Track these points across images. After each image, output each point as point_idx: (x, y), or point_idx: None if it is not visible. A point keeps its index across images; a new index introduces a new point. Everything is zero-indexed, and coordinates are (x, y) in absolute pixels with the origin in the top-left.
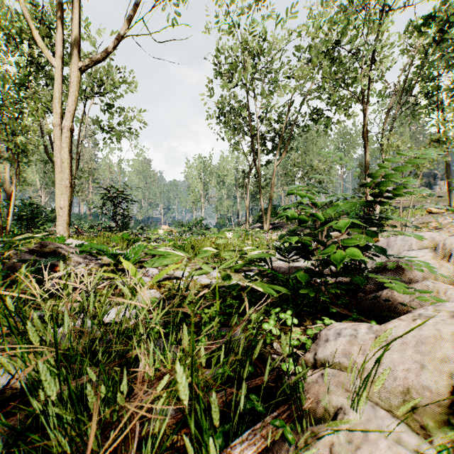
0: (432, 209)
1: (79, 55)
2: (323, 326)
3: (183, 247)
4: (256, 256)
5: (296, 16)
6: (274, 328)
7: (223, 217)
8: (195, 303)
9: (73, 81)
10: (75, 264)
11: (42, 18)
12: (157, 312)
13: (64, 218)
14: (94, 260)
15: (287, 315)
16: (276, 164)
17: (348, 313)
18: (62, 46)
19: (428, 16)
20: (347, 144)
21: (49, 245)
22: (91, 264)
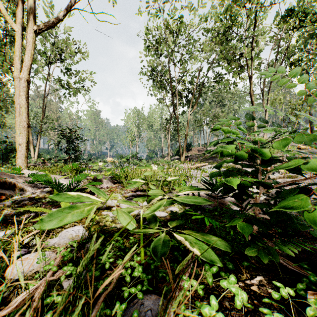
0: (301, 146)
1: (34, 21)
2: (264, 281)
3: (119, 175)
4: (186, 198)
5: (205, 3)
6: (218, 313)
7: (152, 151)
8: (119, 242)
9: (29, 42)
10: (23, 193)
11: (14, 1)
12: (68, 268)
13: (22, 153)
14: (42, 188)
15: (232, 286)
16: (190, 113)
17: (297, 268)
18: (22, 15)
19: (301, 5)
20: (239, 100)
21: (1, 176)
22: (37, 192)
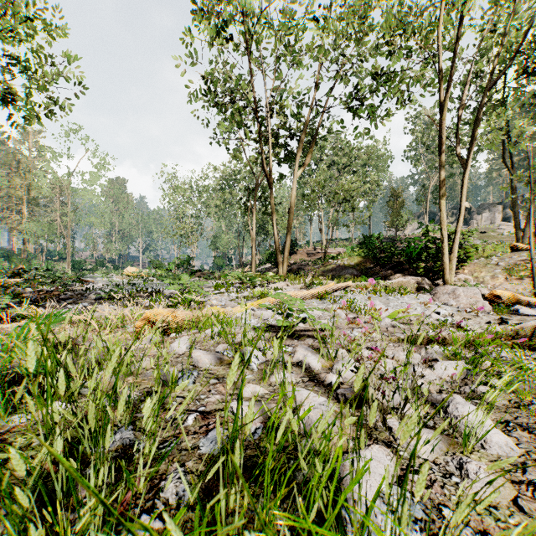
0: (517, 245)
1: None
2: None
3: None
4: None
5: None
6: None
7: (222, 255)
8: None
9: None
10: None
11: None
12: None
13: None
14: None
15: None
16: (298, 172)
17: None
18: None
19: None
20: (376, 167)
21: None
22: None
